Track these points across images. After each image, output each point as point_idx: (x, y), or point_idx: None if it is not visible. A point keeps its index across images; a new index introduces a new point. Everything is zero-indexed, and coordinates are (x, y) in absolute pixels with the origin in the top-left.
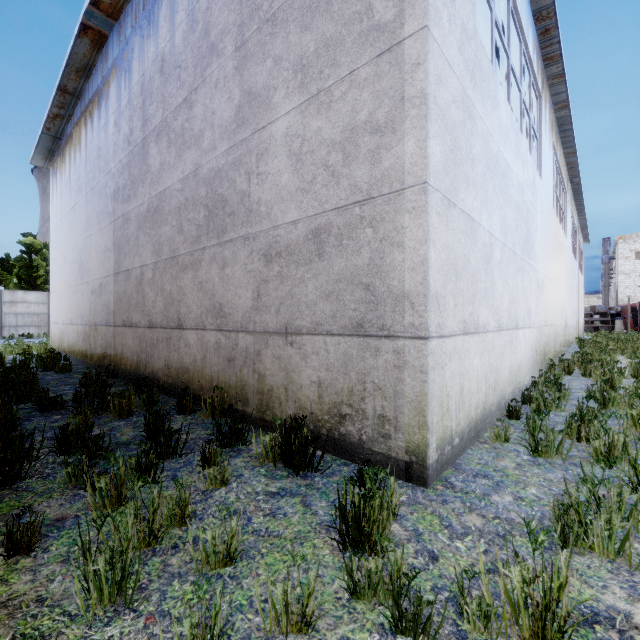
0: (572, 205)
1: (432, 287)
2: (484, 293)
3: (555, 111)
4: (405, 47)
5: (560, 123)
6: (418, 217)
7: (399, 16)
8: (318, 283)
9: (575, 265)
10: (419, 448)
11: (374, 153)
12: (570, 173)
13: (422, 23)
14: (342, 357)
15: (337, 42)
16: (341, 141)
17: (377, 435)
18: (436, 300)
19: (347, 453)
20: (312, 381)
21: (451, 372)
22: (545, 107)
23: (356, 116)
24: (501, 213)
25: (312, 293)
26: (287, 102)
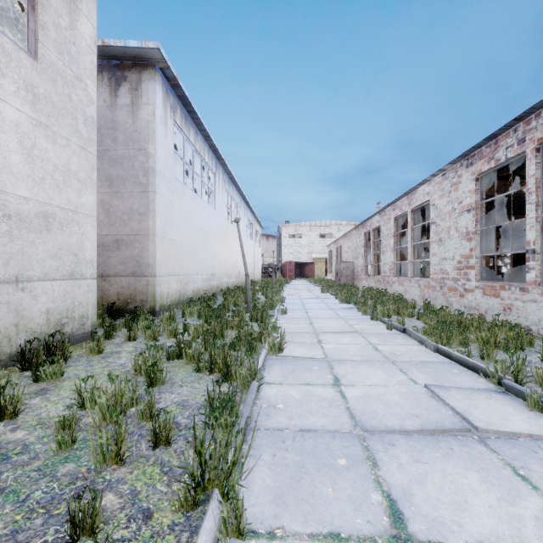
0: (246, 211)
1: (157, 262)
2: (179, 262)
3: (227, 174)
4: (149, 194)
5: (231, 178)
6: (153, 243)
7: (148, 184)
8: (118, 258)
9: (250, 242)
10: (153, 307)
11: (140, 221)
12: (242, 197)
13: (154, 190)
14: (128, 283)
15: (126, 179)
16: (127, 213)
17: (141, 306)
18: (159, 266)
19: (130, 314)
20: (115, 293)
21: (164, 287)
22: (219, 176)
23: (133, 207)
24: (188, 233)
25: (115, 262)
26: (103, 189)
